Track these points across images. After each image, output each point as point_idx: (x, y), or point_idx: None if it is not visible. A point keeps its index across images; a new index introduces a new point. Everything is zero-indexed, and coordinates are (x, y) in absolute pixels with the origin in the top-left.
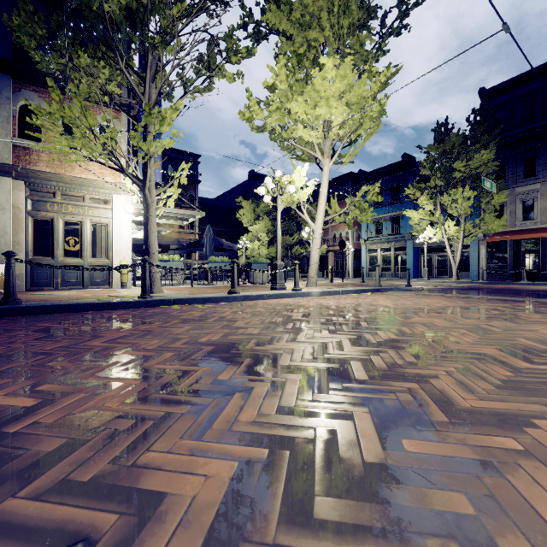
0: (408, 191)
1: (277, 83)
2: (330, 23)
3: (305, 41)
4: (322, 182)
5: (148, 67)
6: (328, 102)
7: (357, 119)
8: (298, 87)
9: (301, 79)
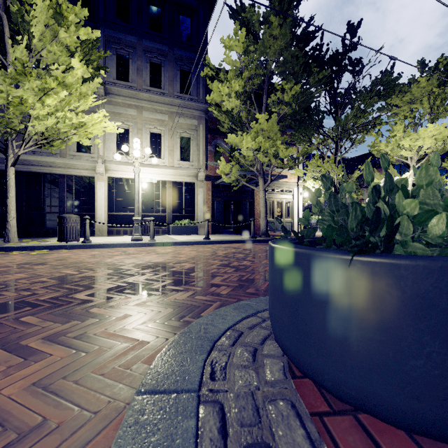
0: (445, 165)
1: (397, 134)
2: (427, 102)
3: (408, 108)
4: (409, 176)
5: (347, 140)
6: (423, 139)
7: (439, 144)
8: (407, 134)
9: (404, 126)
